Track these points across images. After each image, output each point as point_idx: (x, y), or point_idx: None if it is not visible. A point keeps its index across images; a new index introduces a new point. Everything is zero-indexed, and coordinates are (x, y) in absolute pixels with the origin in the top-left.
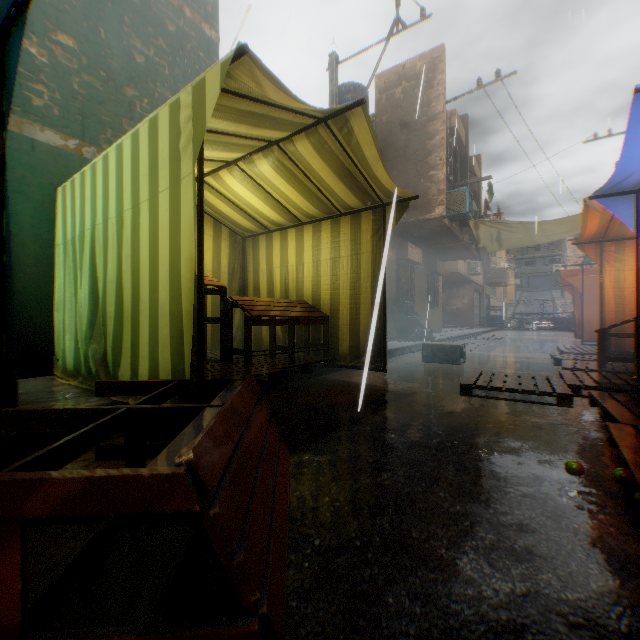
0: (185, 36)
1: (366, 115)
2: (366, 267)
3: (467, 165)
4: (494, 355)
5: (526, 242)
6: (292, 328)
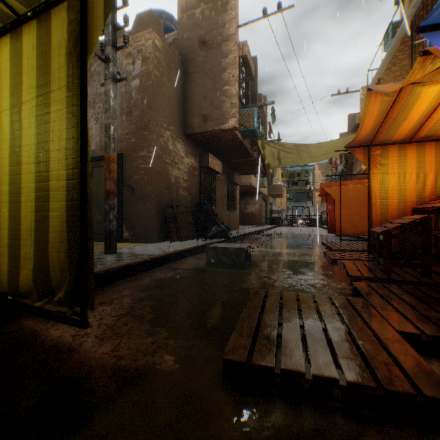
0: None
1: None
2: (58, 117)
3: (256, 97)
4: (277, 252)
5: (297, 161)
6: None
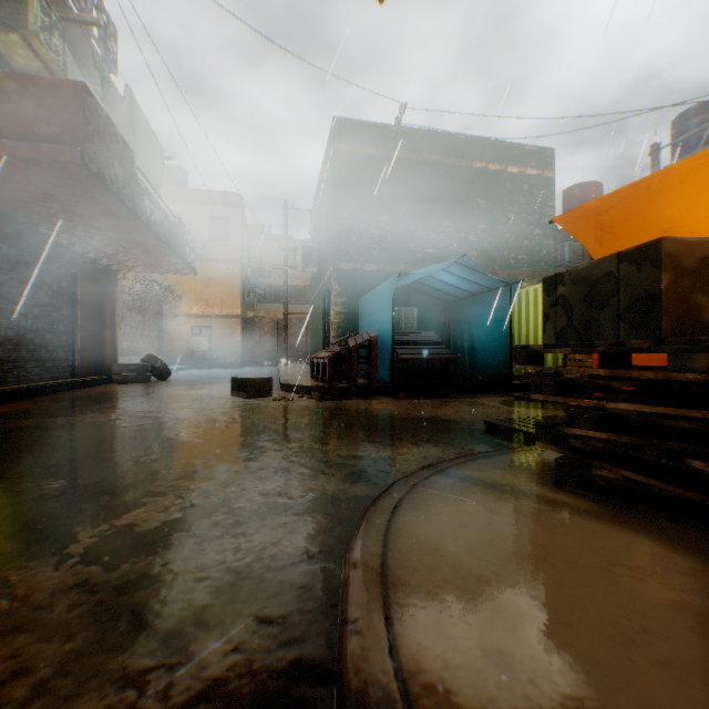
0: (533, 186)
1: None
2: None
3: None
4: None
5: None
6: None
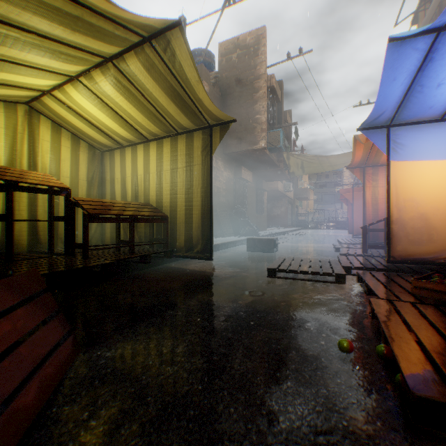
0: None
1: (184, 37)
2: (197, 176)
3: (282, 115)
4: (298, 245)
5: (319, 169)
6: (132, 225)
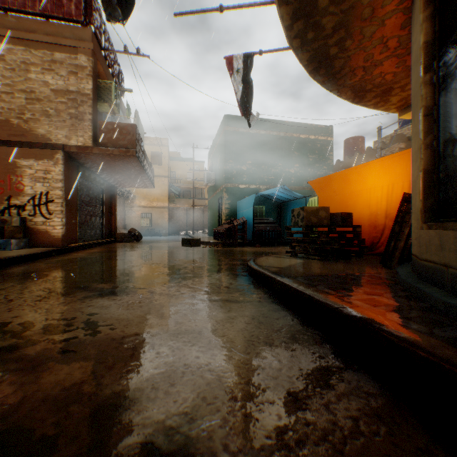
0: (322, 145)
1: None
2: None
3: None
4: None
5: None
6: None
